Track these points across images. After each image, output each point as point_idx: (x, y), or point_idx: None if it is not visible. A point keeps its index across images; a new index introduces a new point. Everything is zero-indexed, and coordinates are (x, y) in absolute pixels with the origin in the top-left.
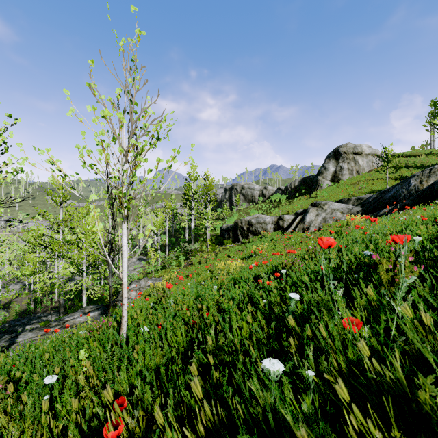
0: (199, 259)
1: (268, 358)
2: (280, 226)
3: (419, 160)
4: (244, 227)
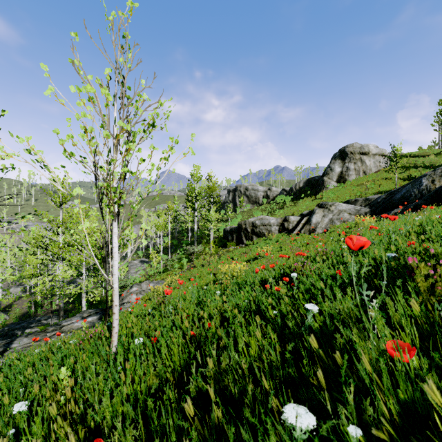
0: (202, 261)
1: (291, 406)
2: (285, 227)
3: (428, 160)
4: (248, 229)
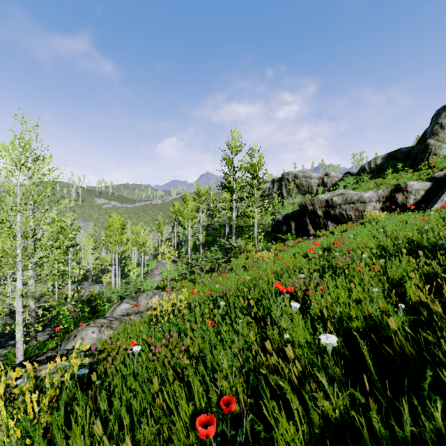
0: (243, 261)
1: None
2: (397, 203)
3: None
4: (318, 211)
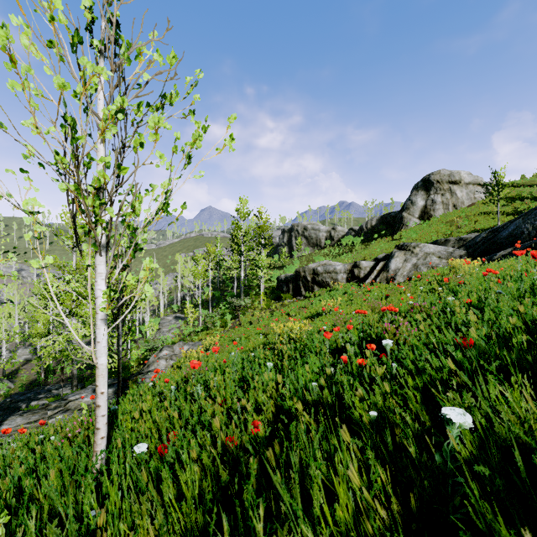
0: (250, 317)
1: None
2: (355, 275)
3: None
4: (308, 277)
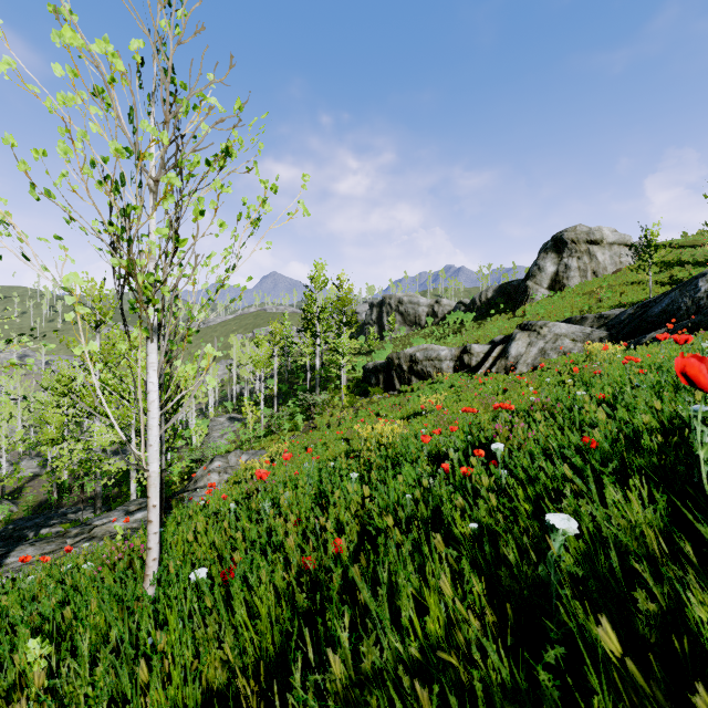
0: (328, 418)
1: None
2: (464, 363)
3: (702, 252)
4: (404, 366)
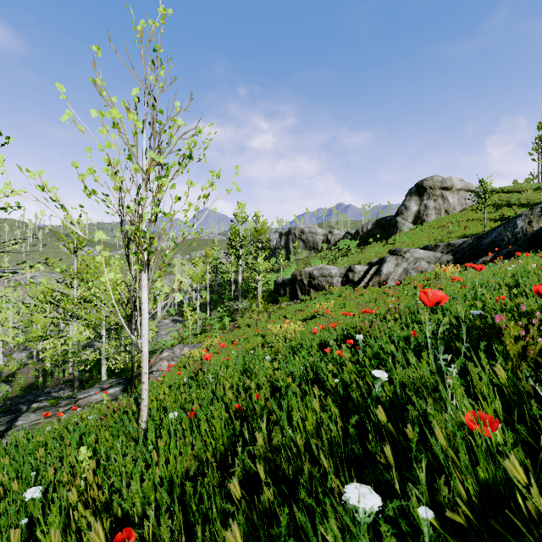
0: (248, 320)
1: (354, 485)
2: (349, 279)
3: (525, 196)
4: (304, 281)
